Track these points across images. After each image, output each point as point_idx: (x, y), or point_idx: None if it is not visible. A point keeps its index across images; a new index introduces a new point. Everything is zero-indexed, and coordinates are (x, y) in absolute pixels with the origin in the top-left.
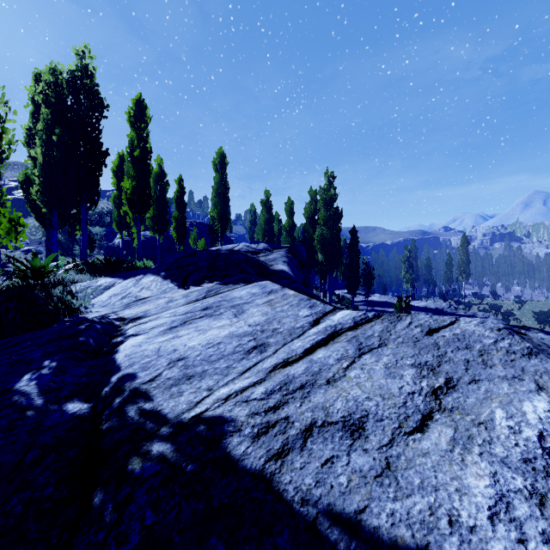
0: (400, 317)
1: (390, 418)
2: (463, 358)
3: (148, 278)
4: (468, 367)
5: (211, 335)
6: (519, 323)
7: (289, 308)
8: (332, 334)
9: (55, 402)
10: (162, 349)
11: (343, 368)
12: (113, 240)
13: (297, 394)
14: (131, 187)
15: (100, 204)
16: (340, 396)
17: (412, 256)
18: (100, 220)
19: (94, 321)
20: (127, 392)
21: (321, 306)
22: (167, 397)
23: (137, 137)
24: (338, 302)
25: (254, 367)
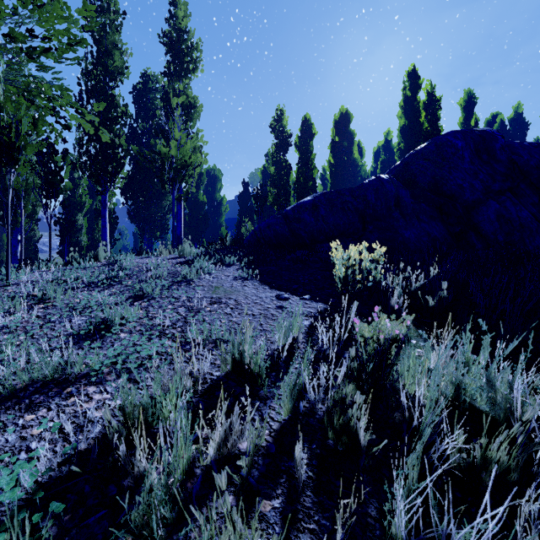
0: None
1: None
2: None
3: None
4: None
5: None
6: None
7: None
8: None
9: None
10: None
11: None
12: None
13: None
14: None
15: None
16: None
17: None
18: None
19: None
20: None
21: None
22: None
23: None
24: None
25: None
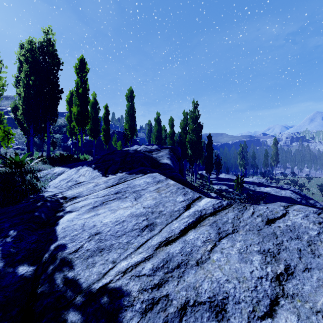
0: (246, 207)
1: (245, 301)
2: (296, 247)
3: (84, 169)
4: (301, 255)
5: (119, 214)
6: (309, 191)
7: (170, 194)
8: (199, 218)
9: (11, 265)
10: (86, 224)
11: (208, 250)
12: (67, 142)
13: (175, 273)
14: (77, 111)
15: (60, 120)
16: (207, 277)
17: (244, 151)
18: (60, 130)
19: (46, 200)
20: (58, 260)
21: (191, 194)
22: (84, 267)
23: (81, 81)
24: (200, 179)
25: (146, 243)
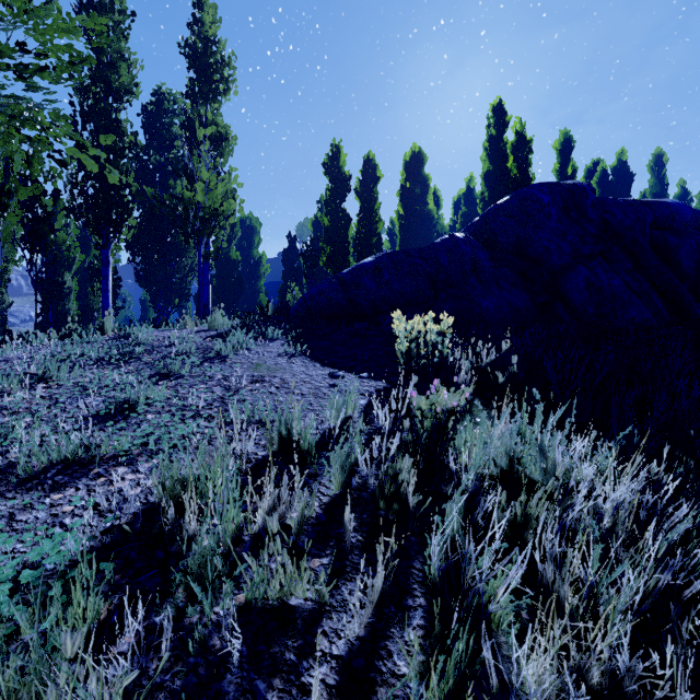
0: None
1: None
2: None
3: None
4: None
5: None
6: None
7: None
8: None
9: None
10: None
11: None
12: None
13: None
14: None
15: None
16: None
17: None
18: None
19: None
20: None
21: None
22: None
23: (655, 179)
24: None
25: None
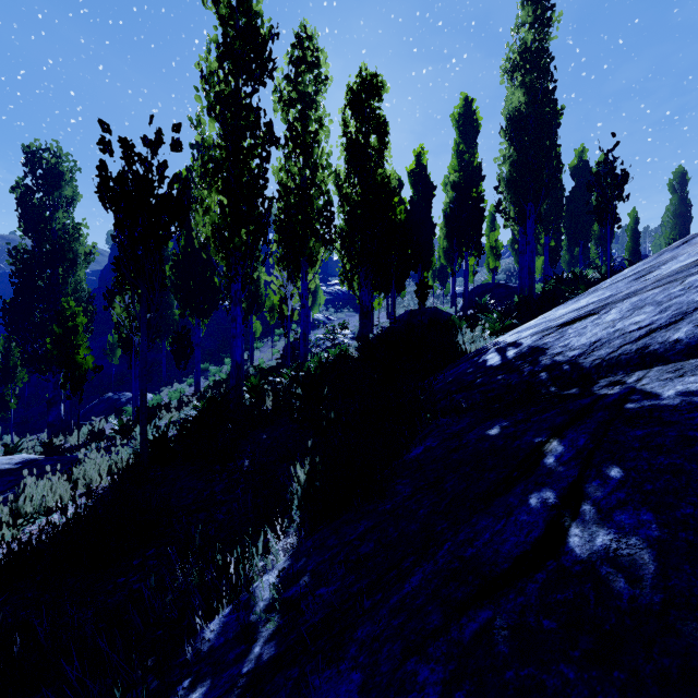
0: None
1: None
2: None
3: None
4: None
5: None
6: None
7: None
8: None
9: None
10: None
11: None
12: None
13: None
14: (597, 229)
15: None
16: None
17: None
18: None
19: None
20: None
21: None
22: None
23: None
24: None
25: None
